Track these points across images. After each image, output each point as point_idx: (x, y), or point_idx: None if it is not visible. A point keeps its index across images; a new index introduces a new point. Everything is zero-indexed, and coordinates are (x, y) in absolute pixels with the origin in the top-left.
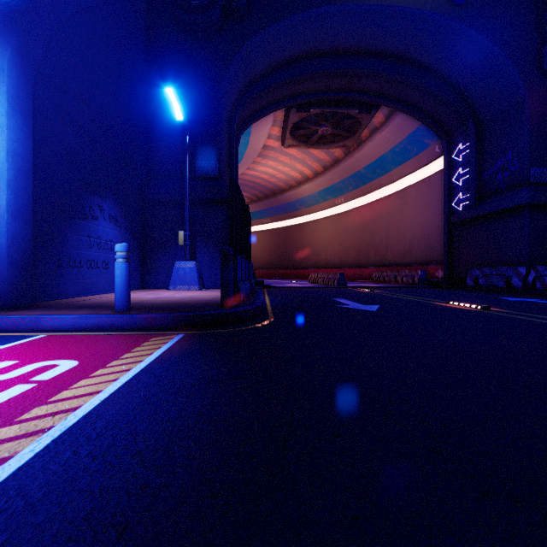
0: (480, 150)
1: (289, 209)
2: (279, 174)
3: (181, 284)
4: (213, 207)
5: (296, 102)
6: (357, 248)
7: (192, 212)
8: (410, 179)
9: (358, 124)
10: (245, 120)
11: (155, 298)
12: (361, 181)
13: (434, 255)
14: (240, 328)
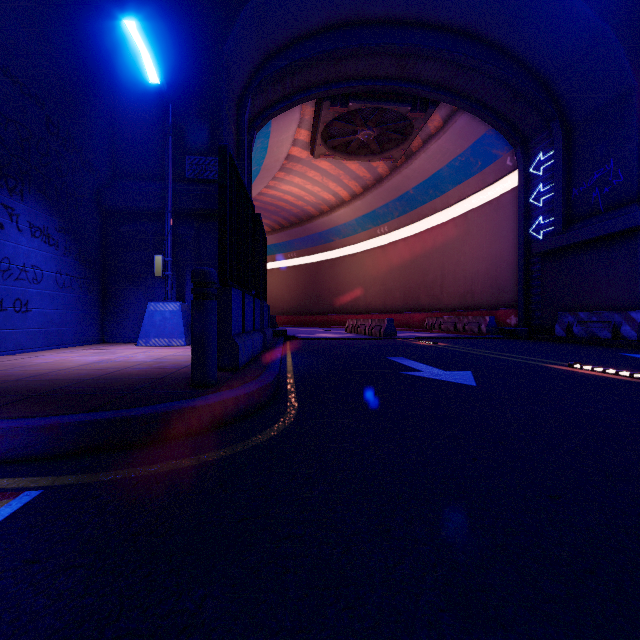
0: (569, 160)
1: (320, 241)
2: (308, 196)
3: (157, 336)
4: (210, 222)
5: (330, 92)
6: (404, 288)
7: (179, 229)
8: (472, 202)
9: (409, 128)
10: (262, 113)
11: (89, 364)
12: (410, 205)
13: (504, 297)
14: (212, 454)
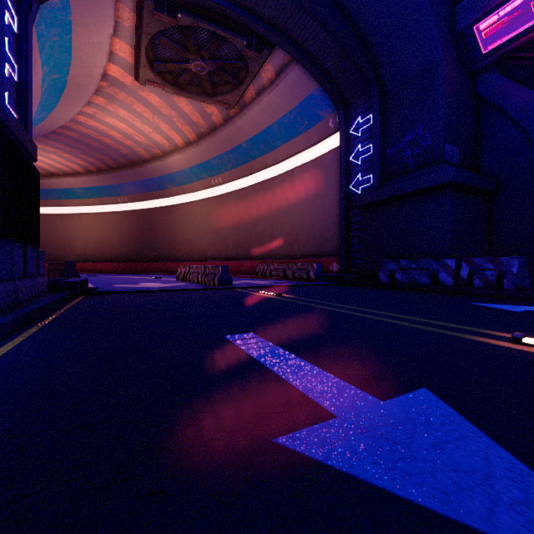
0: (384, 124)
1: (153, 187)
2: (138, 135)
3: None
4: None
5: None
6: (237, 237)
7: None
8: (298, 160)
9: (244, 72)
10: None
11: None
12: (243, 158)
13: (326, 247)
14: None
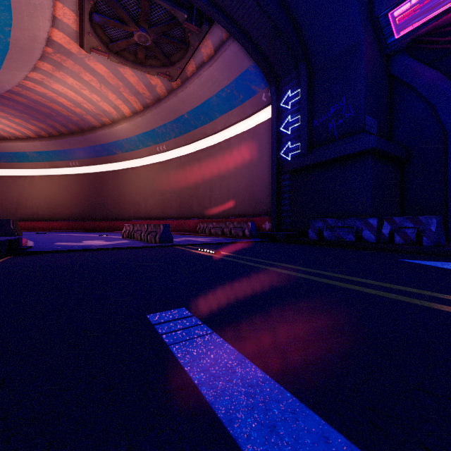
0: (311, 97)
1: (103, 152)
2: (87, 103)
3: None
4: None
5: None
6: (180, 199)
7: None
8: (234, 131)
9: (185, 46)
10: None
11: None
12: (185, 128)
13: (259, 207)
14: None
